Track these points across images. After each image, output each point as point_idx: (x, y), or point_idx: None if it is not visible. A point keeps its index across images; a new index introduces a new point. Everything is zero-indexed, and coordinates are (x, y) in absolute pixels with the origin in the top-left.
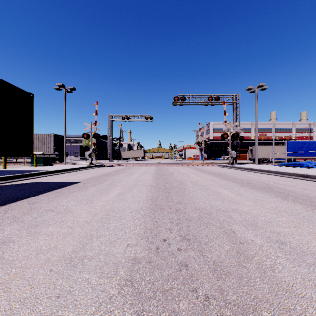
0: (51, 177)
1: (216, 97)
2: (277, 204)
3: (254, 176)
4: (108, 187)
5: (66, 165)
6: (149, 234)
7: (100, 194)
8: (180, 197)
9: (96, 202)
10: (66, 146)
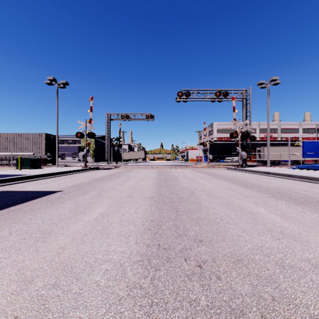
0: (29, 183)
1: (224, 92)
2: None
3: (277, 182)
4: (91, 202)
5: (58, 168)
6: None
7: (72, 217)
8: (197, 223)
9: (54, 238)
10: (64, 147)
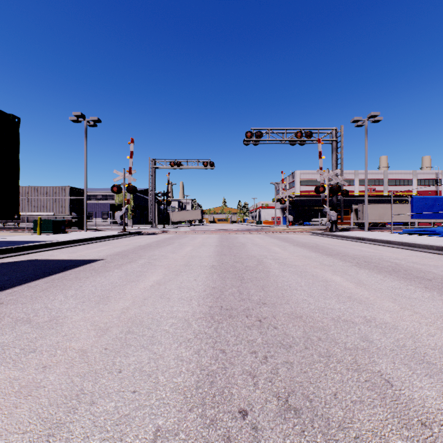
0: (58, 251)
1: (307, 132)
2: (438, 306)
3: (370, 250)
4: (142, 270)
5: (87, 232)
6: (208, 392)
7: (126, 284)
8: (263, 289)
9: (114, 301)
10: (91, 205)
